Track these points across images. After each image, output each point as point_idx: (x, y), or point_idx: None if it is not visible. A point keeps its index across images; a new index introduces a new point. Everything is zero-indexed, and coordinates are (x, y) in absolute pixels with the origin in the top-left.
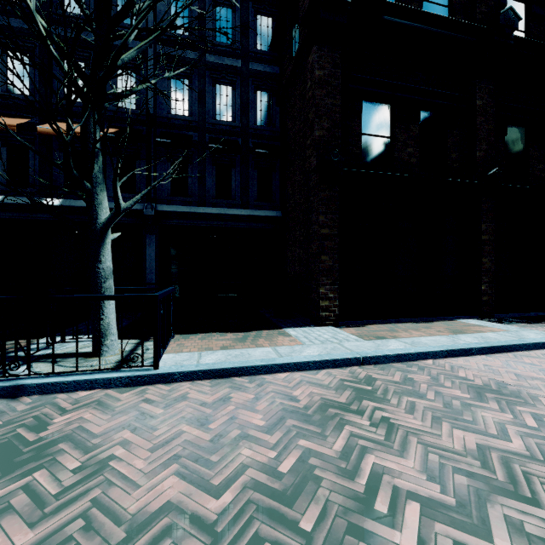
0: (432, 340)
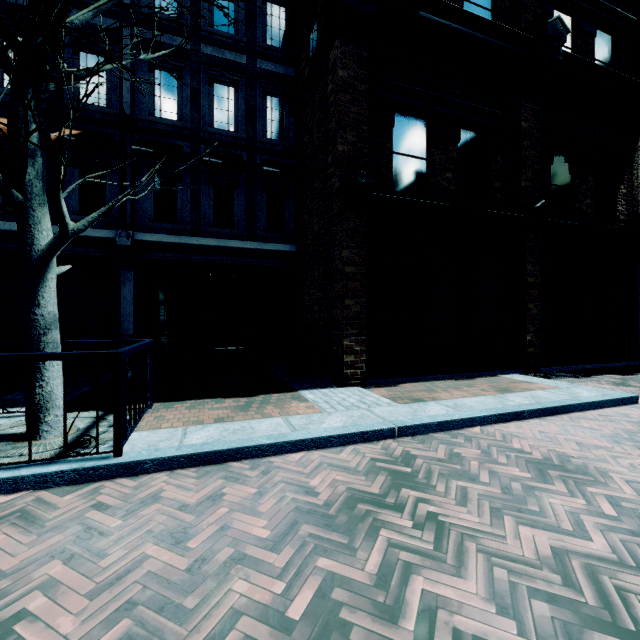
0: (477, 401)
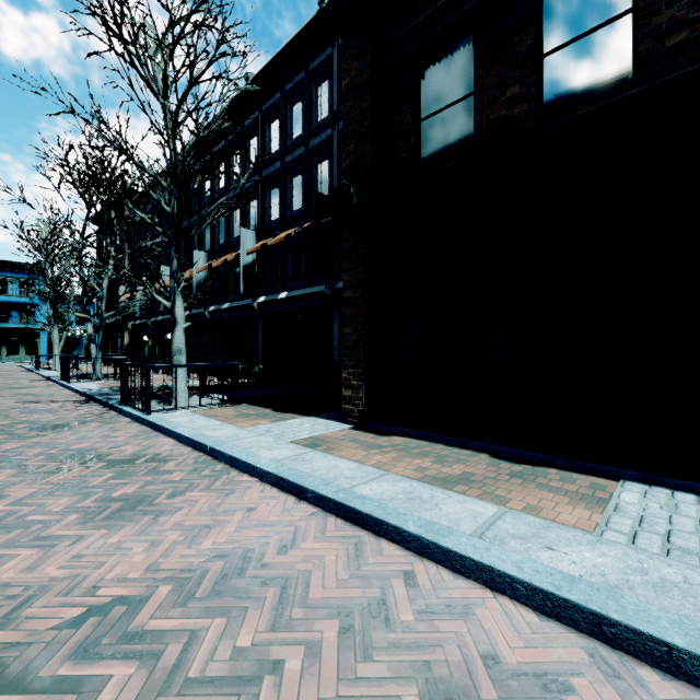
0: (334, 466)
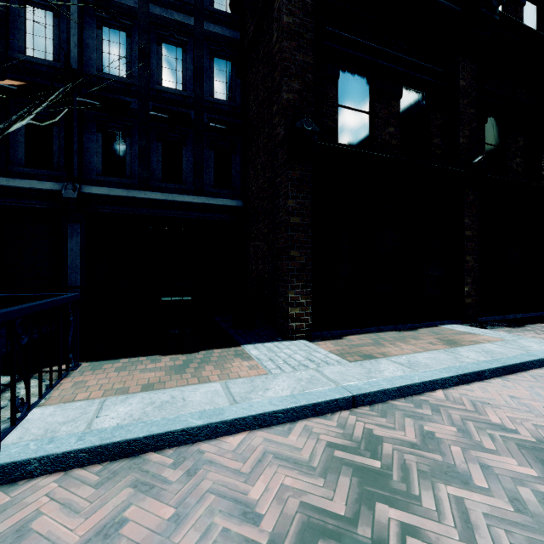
0: (431, 358)
